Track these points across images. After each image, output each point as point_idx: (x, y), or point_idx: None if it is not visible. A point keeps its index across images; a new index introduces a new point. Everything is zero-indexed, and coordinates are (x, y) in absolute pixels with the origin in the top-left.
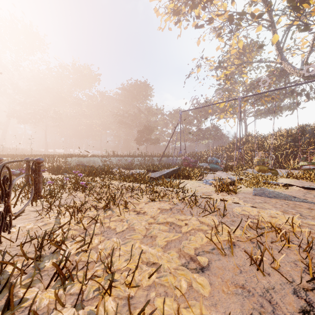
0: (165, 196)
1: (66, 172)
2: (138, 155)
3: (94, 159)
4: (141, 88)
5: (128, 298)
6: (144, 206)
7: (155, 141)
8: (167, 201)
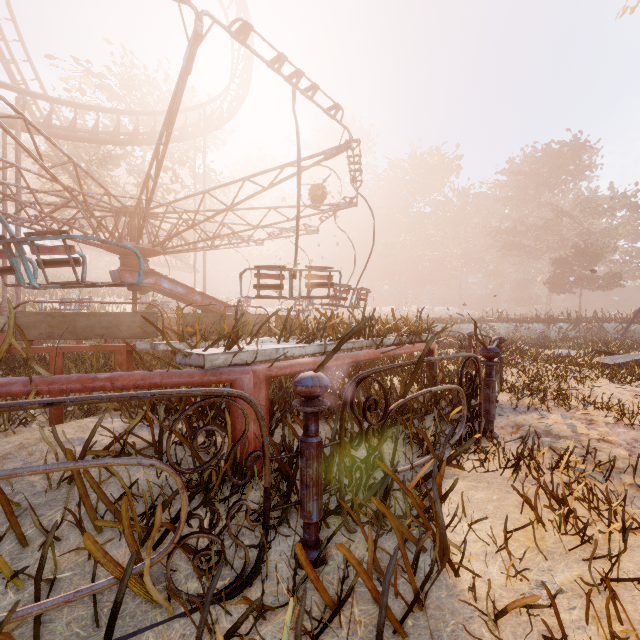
0: (635, 381)
1: (450, 346)
2: (558, 319)
3: (468, 327)
4: (562, 157)
5: (608, 401)
6: (604, 386)
7: (608, 280)
8: (637, 386)
